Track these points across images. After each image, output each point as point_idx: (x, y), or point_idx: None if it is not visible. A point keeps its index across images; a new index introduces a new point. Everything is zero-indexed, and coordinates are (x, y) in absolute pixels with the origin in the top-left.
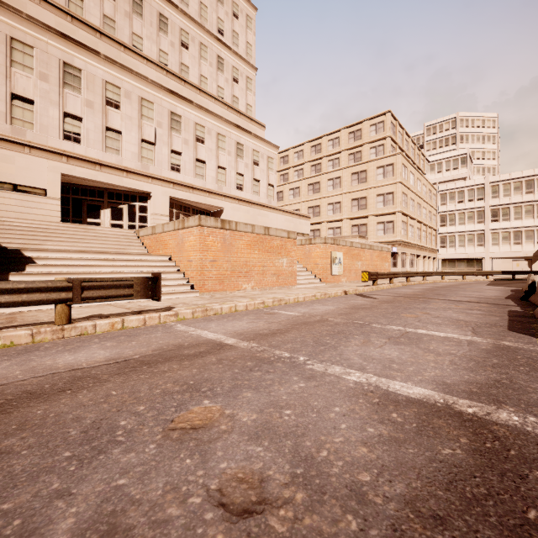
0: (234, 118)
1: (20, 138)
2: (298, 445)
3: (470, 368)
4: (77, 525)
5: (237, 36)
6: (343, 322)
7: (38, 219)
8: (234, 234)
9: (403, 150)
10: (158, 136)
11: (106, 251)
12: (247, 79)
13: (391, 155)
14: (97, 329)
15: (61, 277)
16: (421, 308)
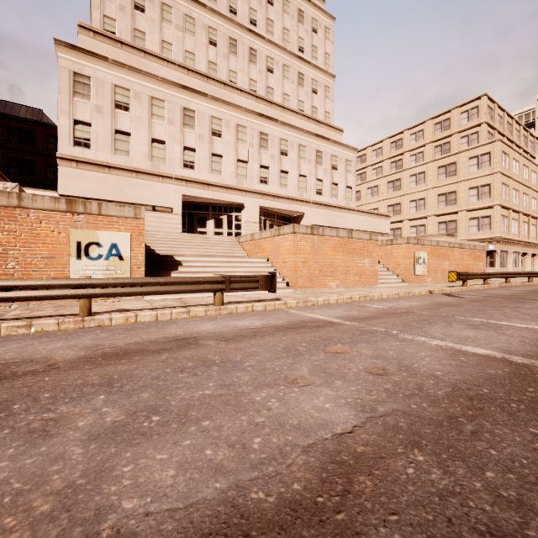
0: (314, 128)
1: (157, 171)
2: (400, 362)
3: (536, 345)
4: (309, 370)
5: (316, 50)
6: (427, 314)
7: (167, 231)
8: (321, 238)
9: (503, 134)
10: (250, 155)
11: (219, 255)
12: (325, 88)
13: (487, 144)
14: (238, 310)
15: (219, 274)
16: (512, 307)
